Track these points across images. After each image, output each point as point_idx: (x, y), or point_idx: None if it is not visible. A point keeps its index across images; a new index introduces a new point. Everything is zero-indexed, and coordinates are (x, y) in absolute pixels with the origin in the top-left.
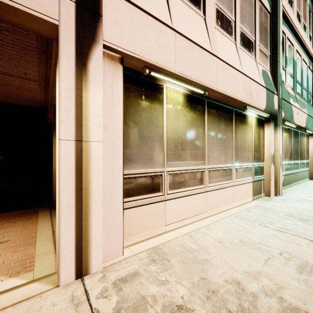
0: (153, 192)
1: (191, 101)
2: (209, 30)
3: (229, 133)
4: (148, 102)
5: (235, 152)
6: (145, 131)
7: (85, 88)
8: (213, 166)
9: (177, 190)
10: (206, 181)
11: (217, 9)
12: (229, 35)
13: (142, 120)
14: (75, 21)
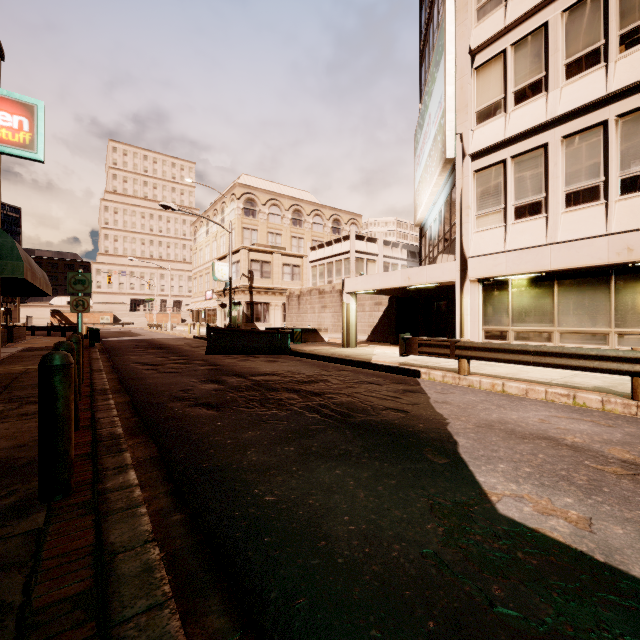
0: (501, 340)
1: (536, 281)
2: (549, 224)
3: (601, 296)
4: (498, 292)
5: (617, 316)
6: (496, 307)
7: (462, 297)
8: (568, 329)
9: (521, 342)
10: (556, 340)
11: (567, 194)
12: (591, 202)
13: (494, 302)
14: (459, 277)
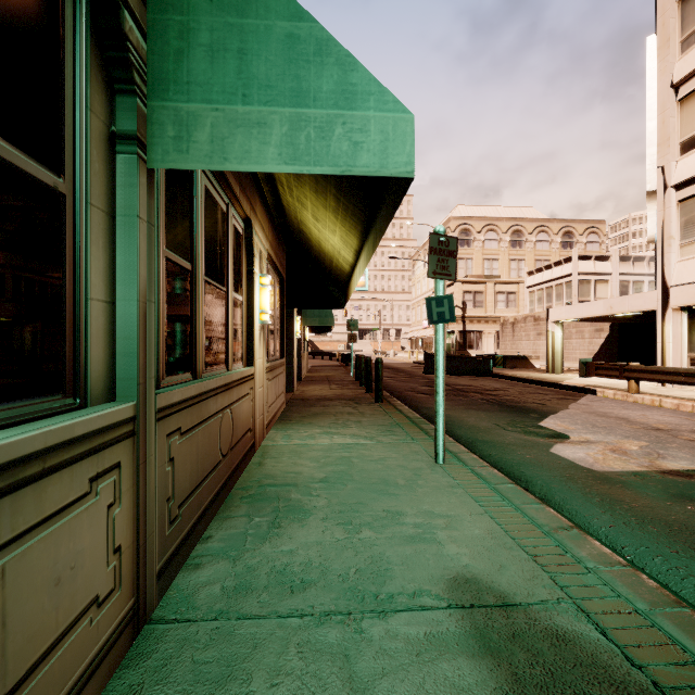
0: None
1: None
2: None
3: None
4: None
5: None
6: None
7: (664, 325)
8: None
9: None
10: None
11: None
12: None
13: None
14: (661, 305)
